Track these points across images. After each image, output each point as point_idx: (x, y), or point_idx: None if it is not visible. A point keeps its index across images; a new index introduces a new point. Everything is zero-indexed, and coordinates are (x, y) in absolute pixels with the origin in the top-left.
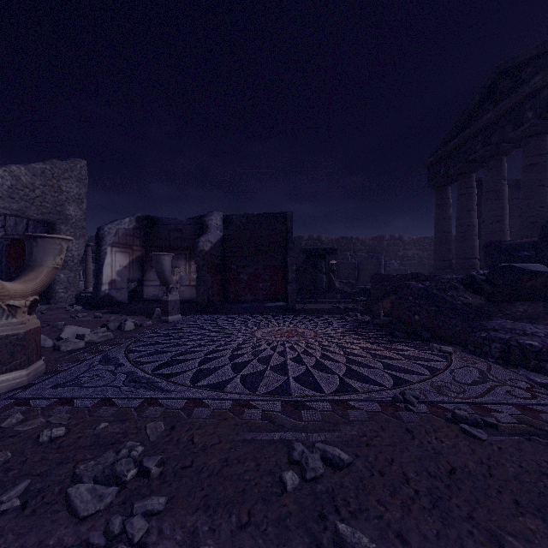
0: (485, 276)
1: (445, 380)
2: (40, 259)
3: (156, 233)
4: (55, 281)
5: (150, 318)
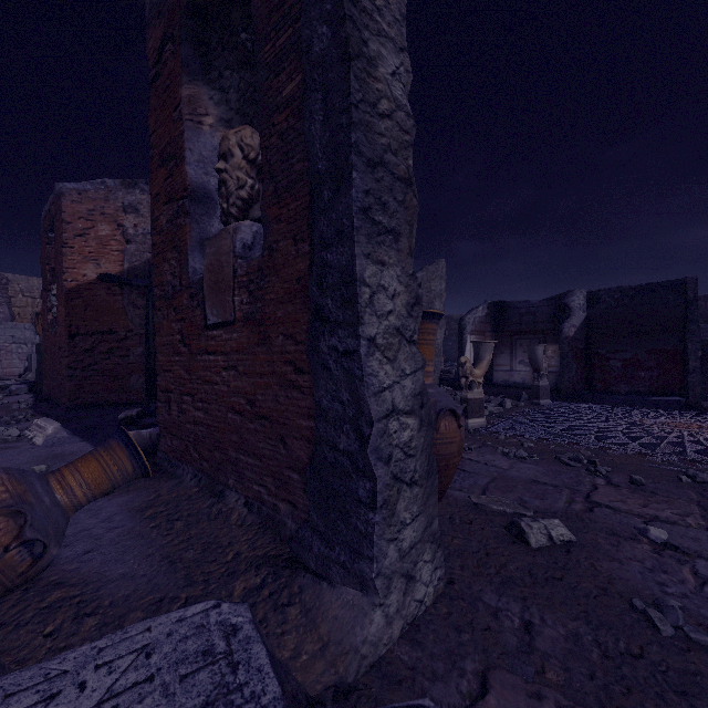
0: None
1: None
2: (483, 355)
3: (506, 318)
4: None
5: (517, 401)
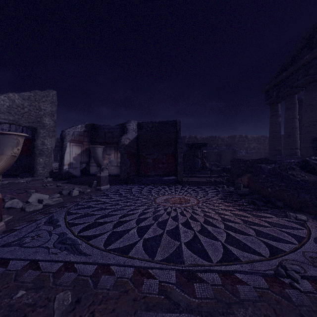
0: (316, 160)
1: (314, 250)
2: (1, 149)
3: (97, 134)
4: (36, 163)
5: (90, 187)
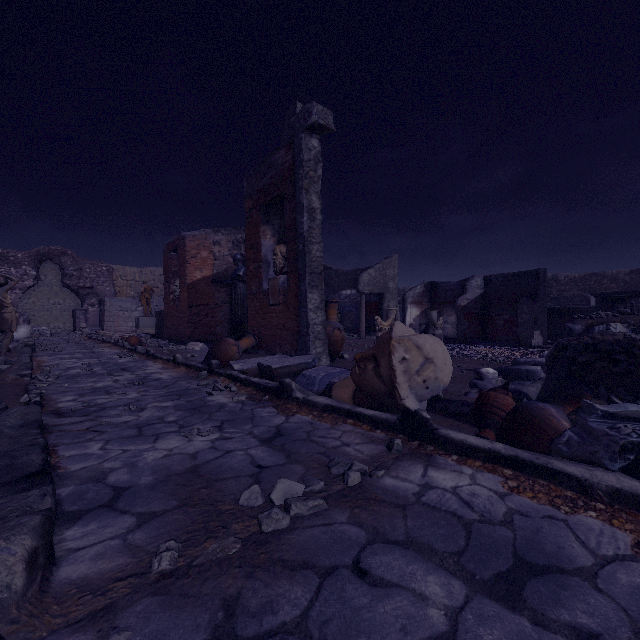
0: None
1: None
2: (390, 316)
3: (437, 293)
4: None
5: None
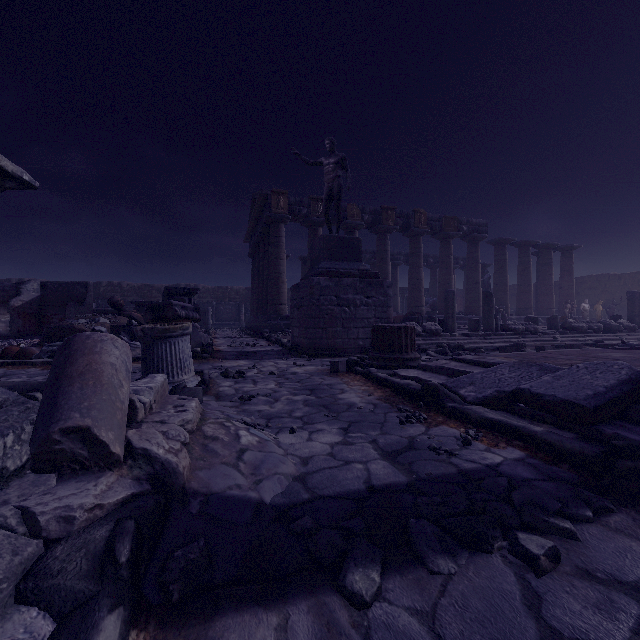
0: None
1: None
2: None
3: None
4: None
5: None
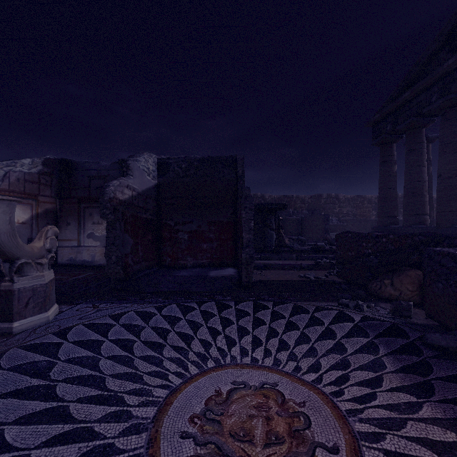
0: None
1: None
2: None
3: (73, 180)
4: None
5: None
